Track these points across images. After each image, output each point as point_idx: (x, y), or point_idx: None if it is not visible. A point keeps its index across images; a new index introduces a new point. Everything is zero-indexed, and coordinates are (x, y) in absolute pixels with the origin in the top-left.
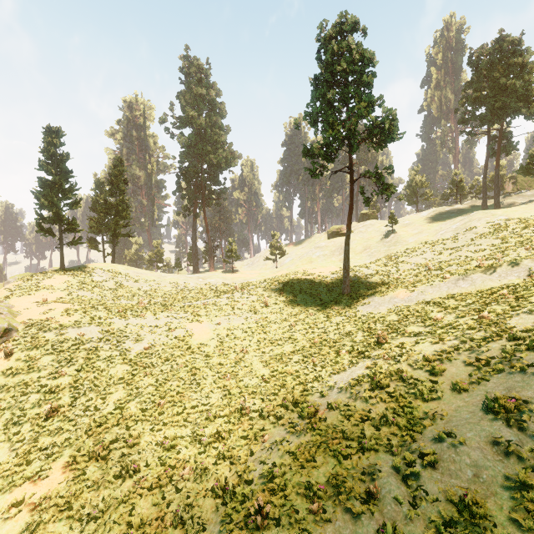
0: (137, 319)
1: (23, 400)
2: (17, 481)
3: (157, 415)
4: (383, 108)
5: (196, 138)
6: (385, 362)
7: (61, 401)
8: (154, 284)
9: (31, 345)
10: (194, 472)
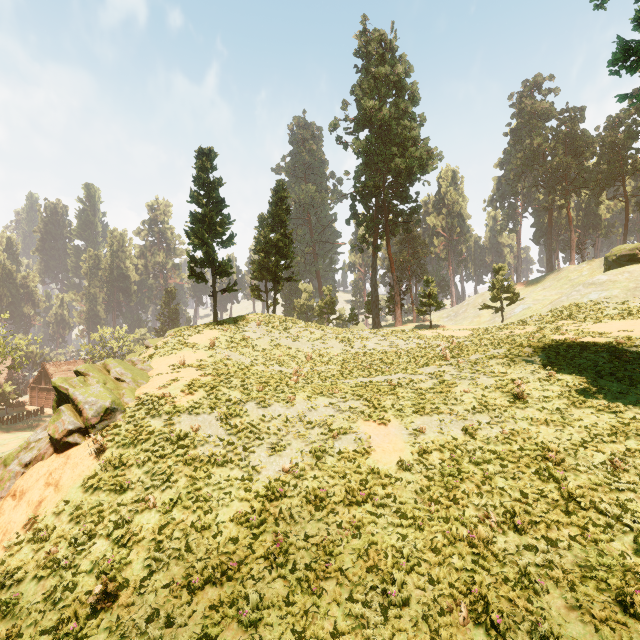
0: (281, 406)
1: (85, 549)
2: None
3: None
4: None
5: (376, 141)
6: None
7: (129, 570)
8: (319, 343)
9: (128, 439)
10: None
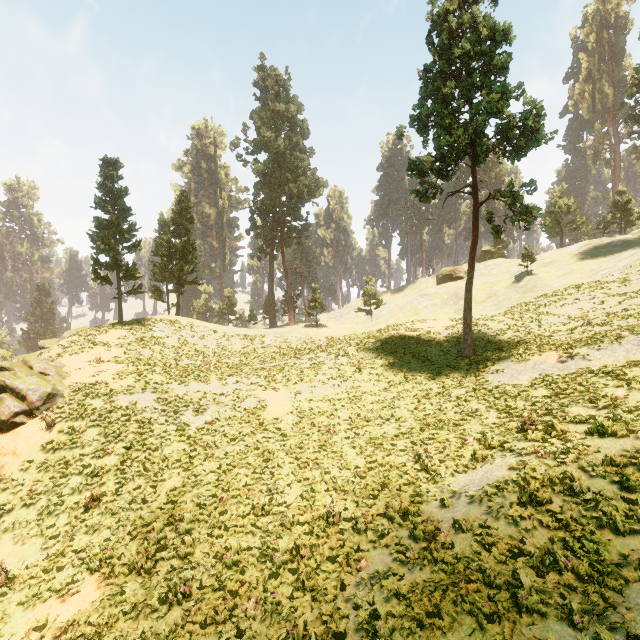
0: (199, 385)
1: (62, 484)
2: (43, 594)
3: (217, 515)
4: (525, 99)
5: (273, 165)
6: (539, 461)
7: (104, 487)
8: (223, 340)
9: (76, 415)
10: (262, 608)
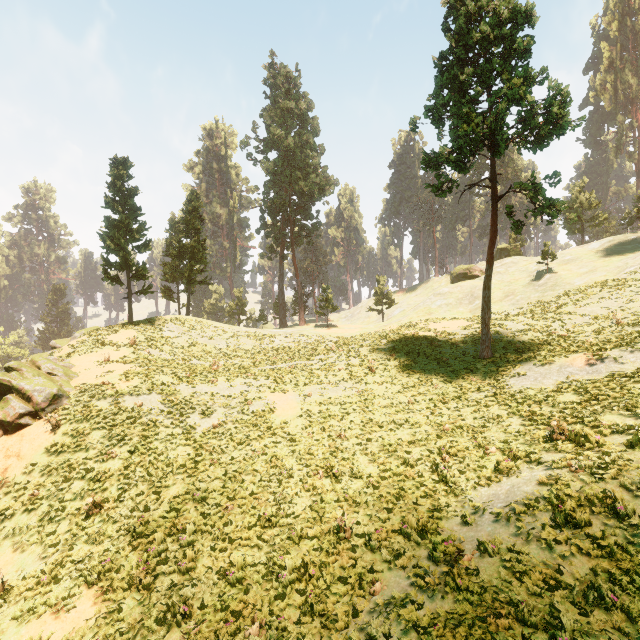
0: (207, 387)
1: (65, 488)
2: (38, 609)
3: (221, 526)
4: (550, 83)
5: (283, 163)
6: (573, 476)
7: (107, 493)
8: (233, 340)
9: (81, 416)
10: (267, 634)
